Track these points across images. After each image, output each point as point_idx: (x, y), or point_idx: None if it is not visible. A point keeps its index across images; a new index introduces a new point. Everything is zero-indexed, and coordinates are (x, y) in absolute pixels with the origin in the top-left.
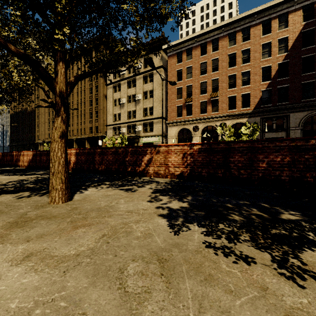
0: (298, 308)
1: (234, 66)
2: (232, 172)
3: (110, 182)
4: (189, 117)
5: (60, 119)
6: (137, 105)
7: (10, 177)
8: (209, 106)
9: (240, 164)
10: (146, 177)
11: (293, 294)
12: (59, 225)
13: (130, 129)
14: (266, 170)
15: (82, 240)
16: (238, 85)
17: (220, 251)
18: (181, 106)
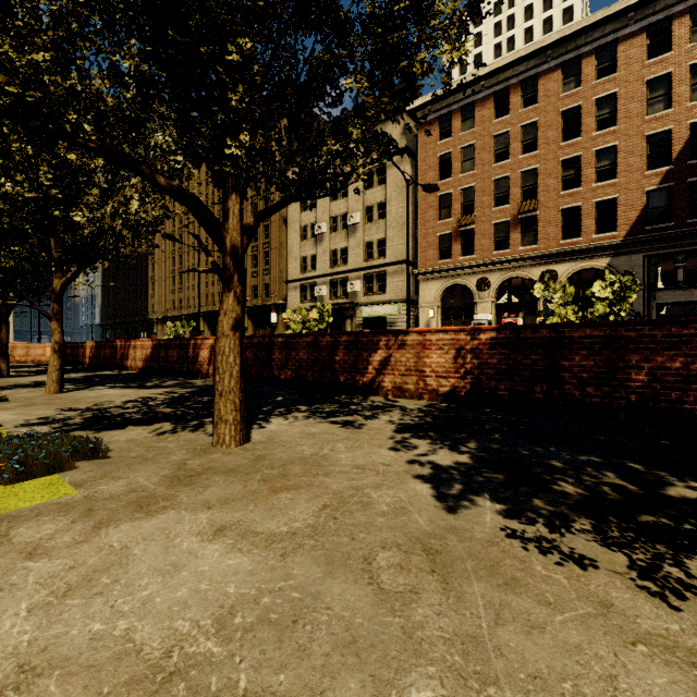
0: (660, 635)
1: (577, 138)
2: (566, 391)
3: (308, 407)
4: (468, 260)
5: (233, 296)
6: (351, 237)
7: (122, 392)
8: (515, 234)
9: (585, 374)
10: (377, 395)
11: (656, 617)
12: (247, 485)
13: (335, 288)
14: (648, 387)
15: (292, 512)
16: (587, 180)
17: (534, 544)
18: (449, 236)
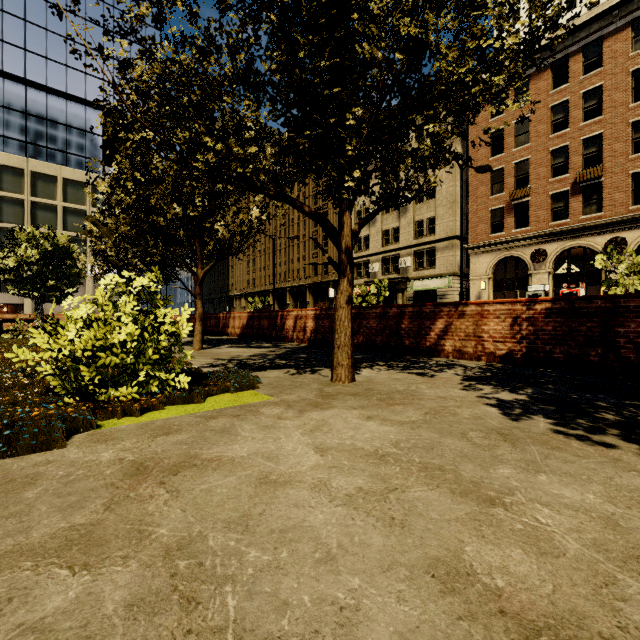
0: None
1: None
2: (621, 354)
3: (385, 363)
4: (522, 232)
5: (347, 281)
6: (402, 218)
7: (241, 350)
8: (575, 203)
9: None
10: (439, 357)
11: None
12: (370, 401)
13: (387, 264)
14: None
15: (407, 414)
16: None
17: (574, 437)
18: (501, 210)
